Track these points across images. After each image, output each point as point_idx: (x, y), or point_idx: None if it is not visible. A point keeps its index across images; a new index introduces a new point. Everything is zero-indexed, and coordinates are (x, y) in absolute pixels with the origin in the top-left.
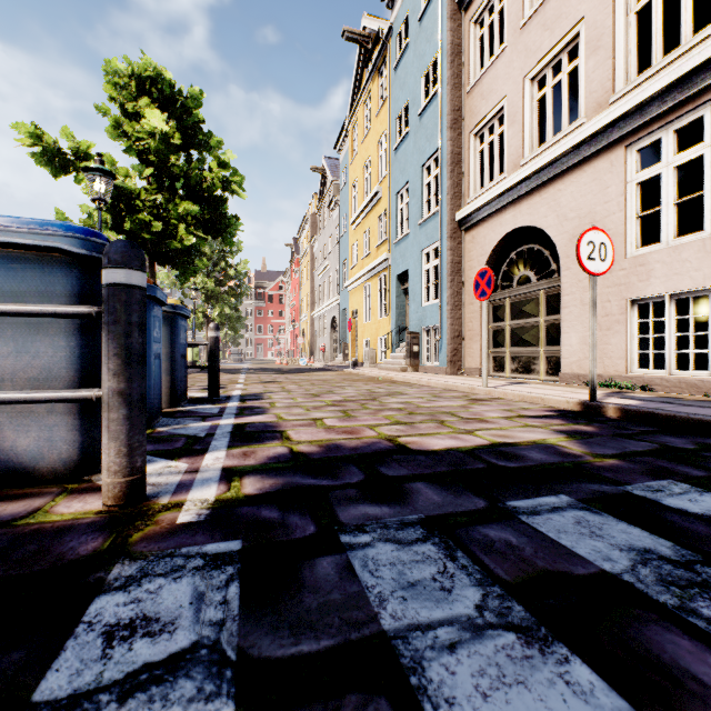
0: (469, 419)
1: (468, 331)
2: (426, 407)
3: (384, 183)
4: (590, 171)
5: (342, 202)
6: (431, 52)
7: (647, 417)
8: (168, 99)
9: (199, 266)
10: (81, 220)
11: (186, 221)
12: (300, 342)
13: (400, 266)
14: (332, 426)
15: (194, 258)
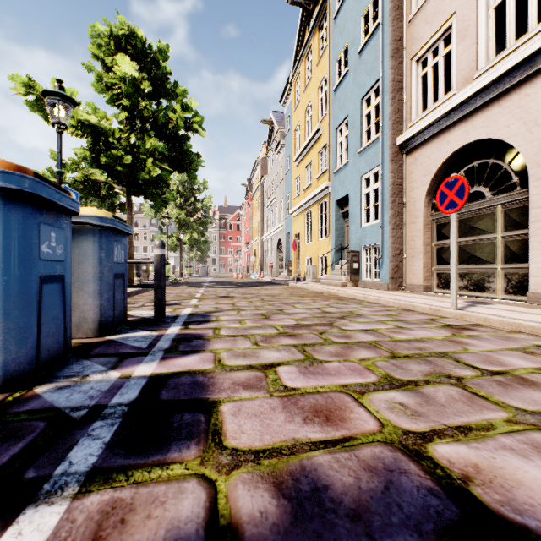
0: (495, 374)
1: (409, 249)
2: (403, 340)
3: (324, 122)
4: None
5: (286, 145)
6: None
7: None
8: (140, 53)
9: (169, 197)
10: (70, 159)
11: (153, 156)
12: (252, 260)
13: (339, 192)
14: (292, 388)
15: (165, 191)
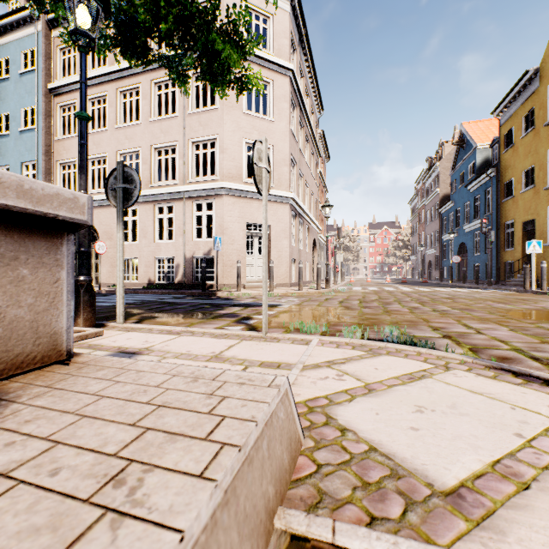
0: None
1: None
2: None
3: None
4: (110, 210)
5: None
6: (30, 102)
7: (111, 292)
8: None
9: None
10: None
11: None
12: None
13: None
14: None
15: None
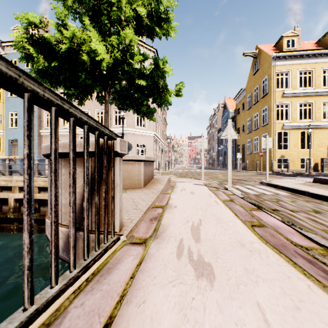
0: None
1: None
2: None
3: None
4: None
5: None
6: None
7: None
8: None
9: None
10: None
11: None
12: None
13: (12, 137)
14: None
15: None
